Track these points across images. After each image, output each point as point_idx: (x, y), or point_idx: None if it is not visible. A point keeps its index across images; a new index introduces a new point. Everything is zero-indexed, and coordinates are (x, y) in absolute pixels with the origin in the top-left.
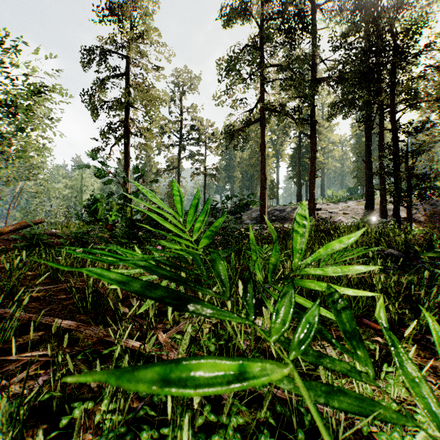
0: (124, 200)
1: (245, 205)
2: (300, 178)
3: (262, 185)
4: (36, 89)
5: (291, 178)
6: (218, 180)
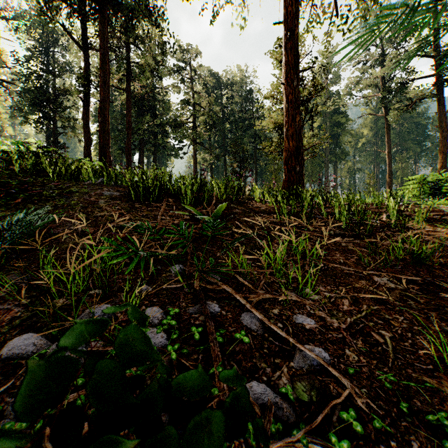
0: None
1: None
2: None
3: None
4: None
5: None
6: None
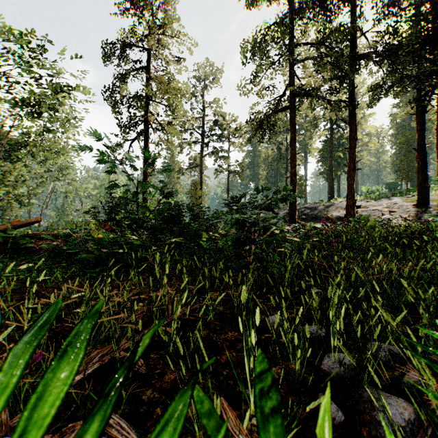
0: (144, 198)
1: (279, 200)
2: (332, 173)
3: (292, 179)
4: (58, 87)
5: (322, 173)
6: (242, 177)
